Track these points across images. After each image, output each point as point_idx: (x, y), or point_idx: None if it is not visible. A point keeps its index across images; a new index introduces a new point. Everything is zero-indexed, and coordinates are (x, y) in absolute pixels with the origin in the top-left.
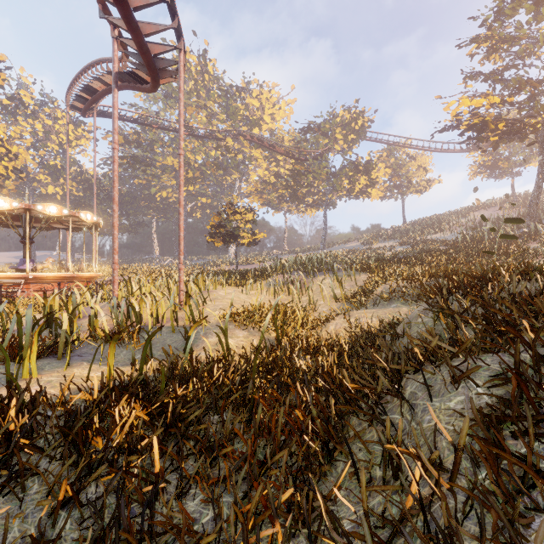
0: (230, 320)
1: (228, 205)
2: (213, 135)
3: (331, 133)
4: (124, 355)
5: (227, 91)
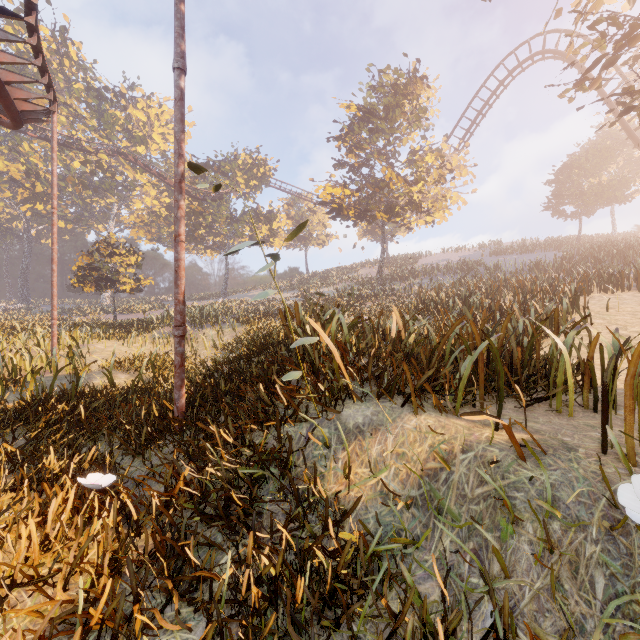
0: (113, 367)
1: (103, 243)
2: (79, 145)
3: (233, 175)
4: (14, 397)
5: (100, 91)
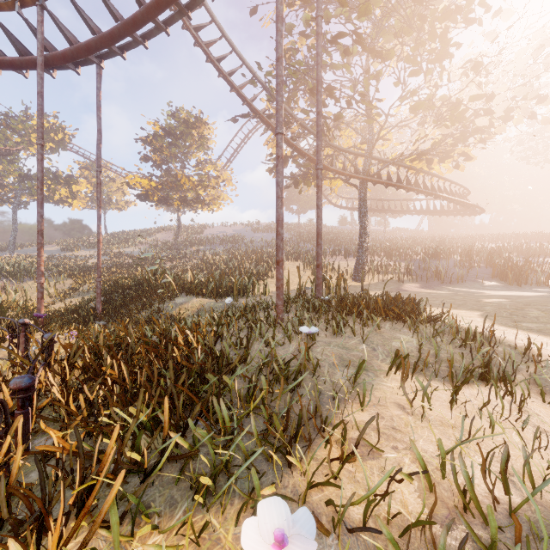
0: None
1: None
2: None
3: (26, 134)
4: None
5: None
